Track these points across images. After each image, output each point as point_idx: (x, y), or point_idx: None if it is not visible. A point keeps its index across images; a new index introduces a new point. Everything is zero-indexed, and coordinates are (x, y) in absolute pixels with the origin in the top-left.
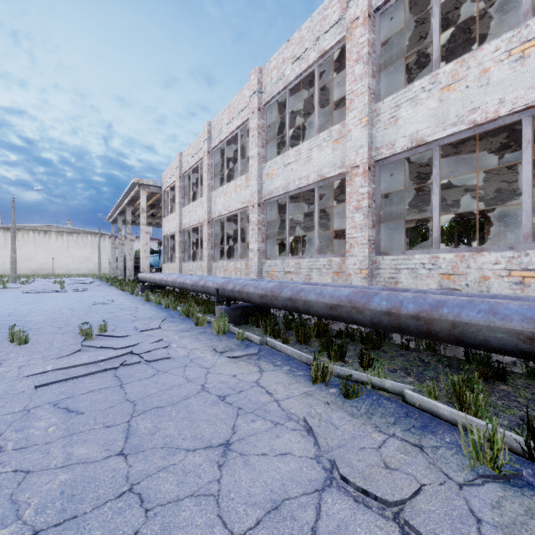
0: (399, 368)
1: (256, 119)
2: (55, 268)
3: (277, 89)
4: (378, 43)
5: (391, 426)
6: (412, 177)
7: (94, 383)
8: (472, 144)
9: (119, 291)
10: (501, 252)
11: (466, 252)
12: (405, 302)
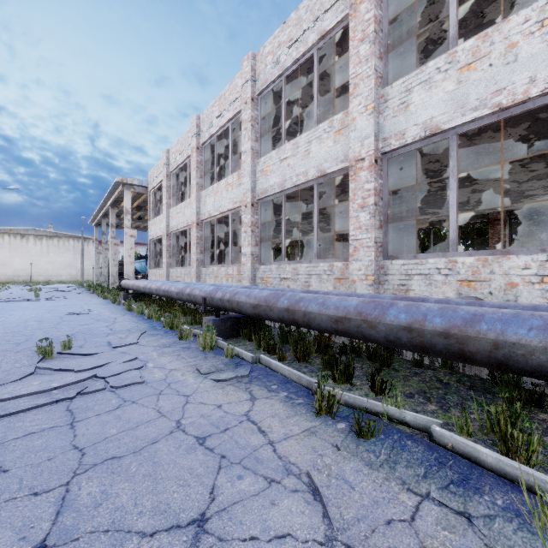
0: (416, 391)
1: (249, 110)
2: (33, 275)
3: (273, 76)
4: (385, 20)
5: (422, 481)
6: (419, 175)
7: (37, 421)
8: (489, 136)
9: (101, 299)
10: (532, 255)
11: (489, 256)
12: (430, 315)
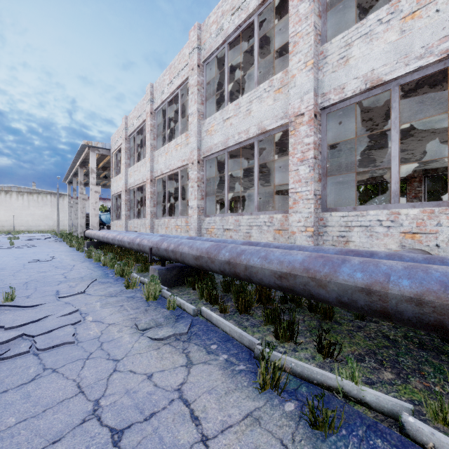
0: (365, 352)
1: (195, 76)
2: (16, 225)
3: (217, 43)
4: None
5: None
6: (351, 134)
7: None
8: (424, 92)
9: (68, 247)
10: None
11: (435, 207)
12: (394, 275)
